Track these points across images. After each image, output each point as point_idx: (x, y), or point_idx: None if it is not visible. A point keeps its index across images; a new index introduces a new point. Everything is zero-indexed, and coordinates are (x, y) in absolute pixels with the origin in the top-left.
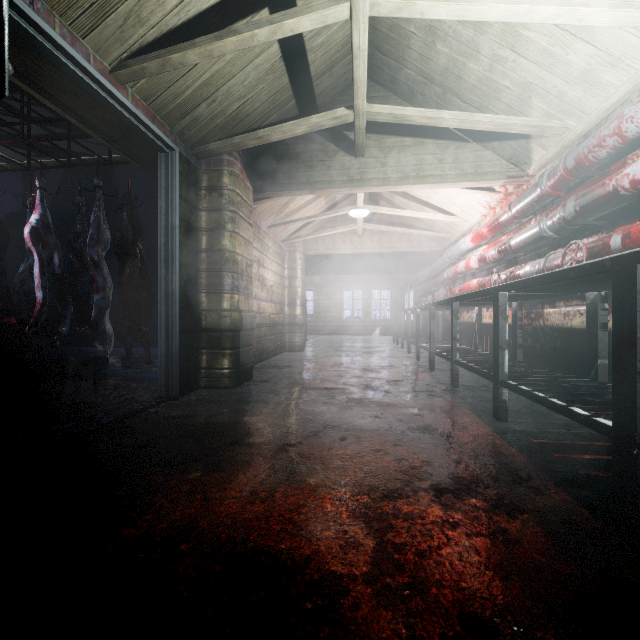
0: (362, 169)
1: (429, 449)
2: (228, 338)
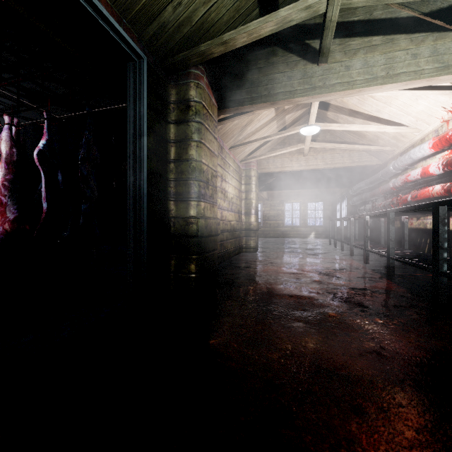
0: (325, 75)
1: None
2: (194, 244)
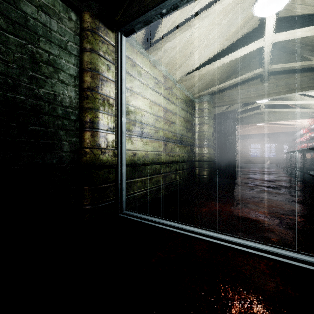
0: (262, 118)
1: (276, 178)
2: None
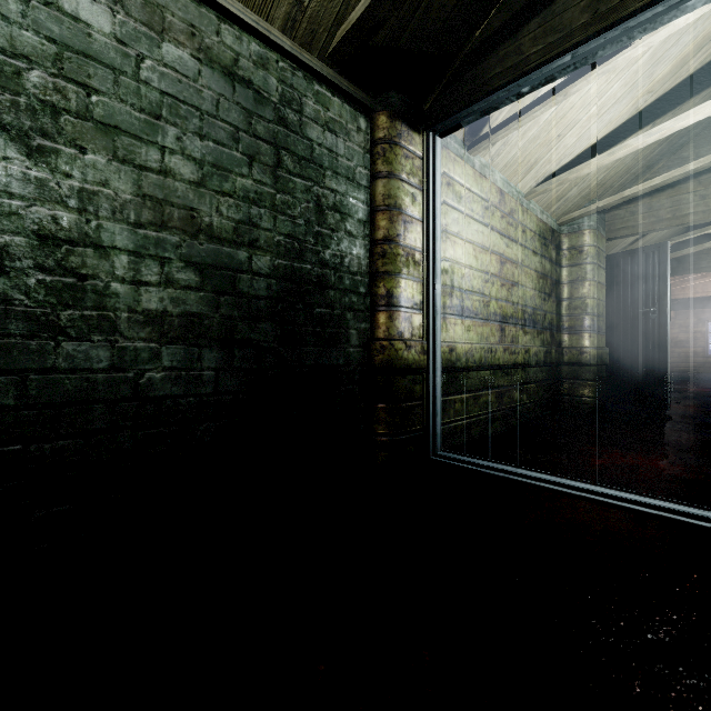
0: None
1: None
2: None
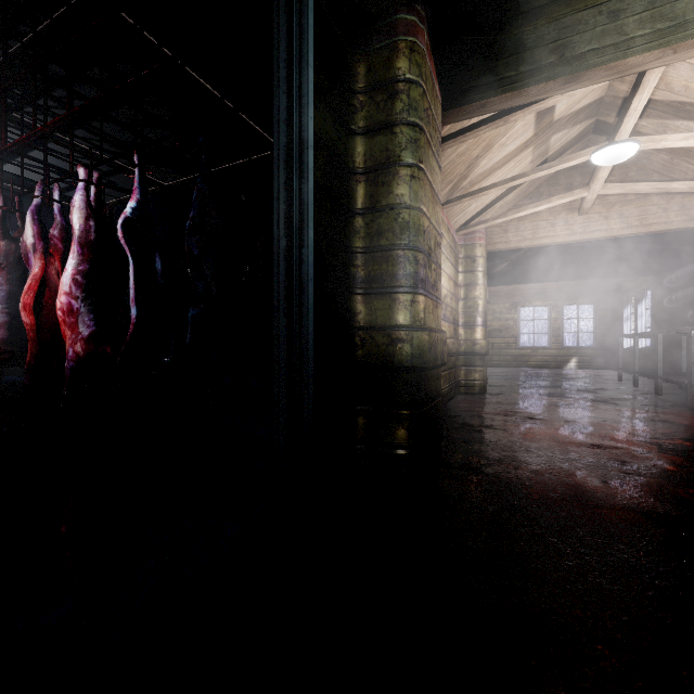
0: None
1: None
2: (407, 385)
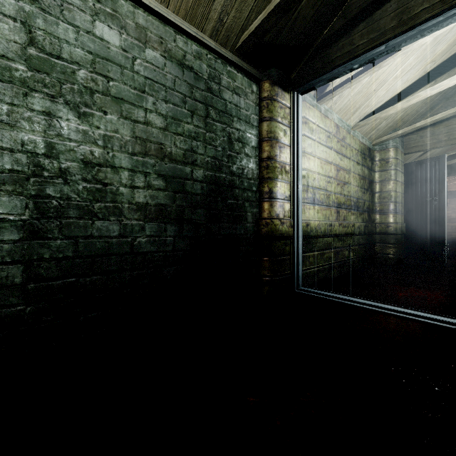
0: None
1: None
2: None
